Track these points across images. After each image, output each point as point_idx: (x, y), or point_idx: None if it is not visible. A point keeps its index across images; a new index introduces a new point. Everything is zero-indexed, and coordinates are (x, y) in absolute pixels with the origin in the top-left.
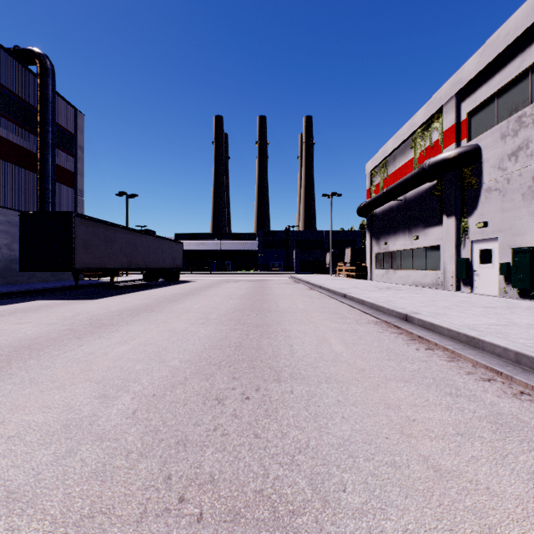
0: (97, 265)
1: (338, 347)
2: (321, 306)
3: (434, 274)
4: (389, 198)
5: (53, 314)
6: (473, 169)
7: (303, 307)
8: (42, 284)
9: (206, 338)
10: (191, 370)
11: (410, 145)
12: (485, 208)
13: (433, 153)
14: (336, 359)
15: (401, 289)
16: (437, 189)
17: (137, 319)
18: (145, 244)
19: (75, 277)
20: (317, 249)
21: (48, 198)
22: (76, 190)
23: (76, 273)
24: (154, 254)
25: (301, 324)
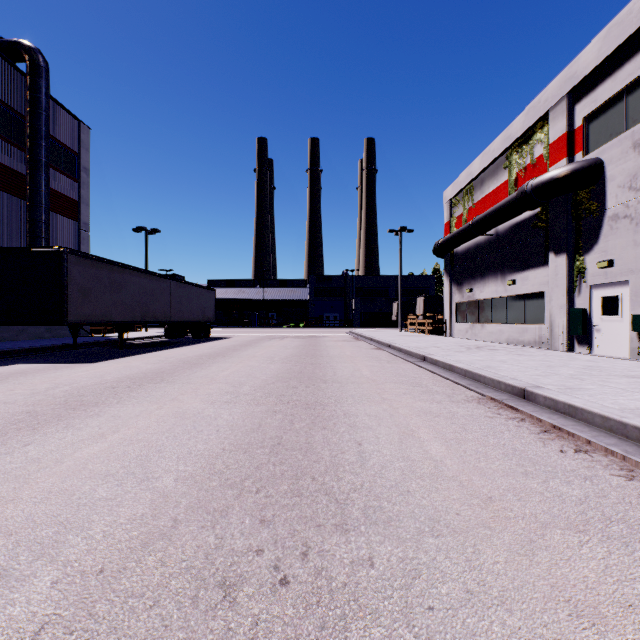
0: (99, 318)
1: (434, 447)
2: (395, 373)
3: (536, 329)
4: (476, 233)
5: (22, 385)
6: (592, 191)
7: (370, 375)
8: (33, 341)
9: (228, 428)
10: (189, 501)
11: (504, 164)
12: (609, 241)
13: (535, 172)
14: (437, 473)
15: (496, 348)
16: (541, 219)
17: (136, 394)
18: (165, 290)
19: (73, 333)
20: (381, 298)
21: (41, 232)
22: (79, 223)
23: (74, 327)
24: (178, 303)
25: (371, 402)
